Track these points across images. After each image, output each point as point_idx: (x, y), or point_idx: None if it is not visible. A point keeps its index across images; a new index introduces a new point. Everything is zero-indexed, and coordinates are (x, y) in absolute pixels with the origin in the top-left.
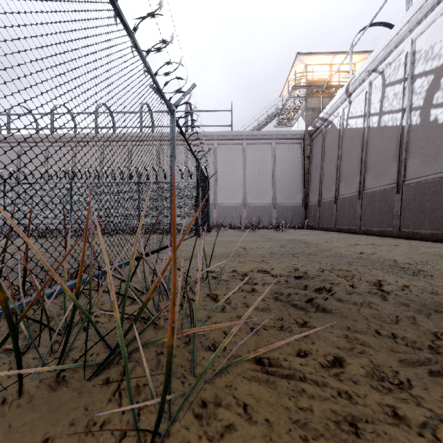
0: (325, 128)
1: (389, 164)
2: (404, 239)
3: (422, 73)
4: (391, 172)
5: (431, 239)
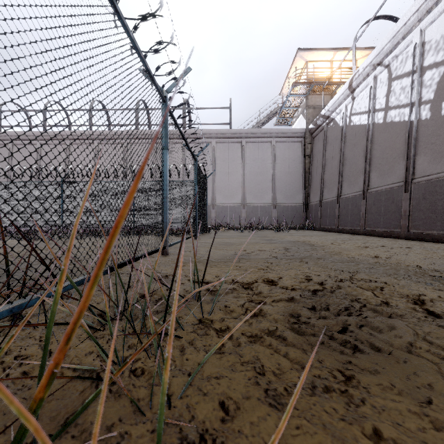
0: (327, 126)
1: (396, 161)
2: (413, 240)
3: (432, 64)
4: (398, 169)
5: (443, 240)
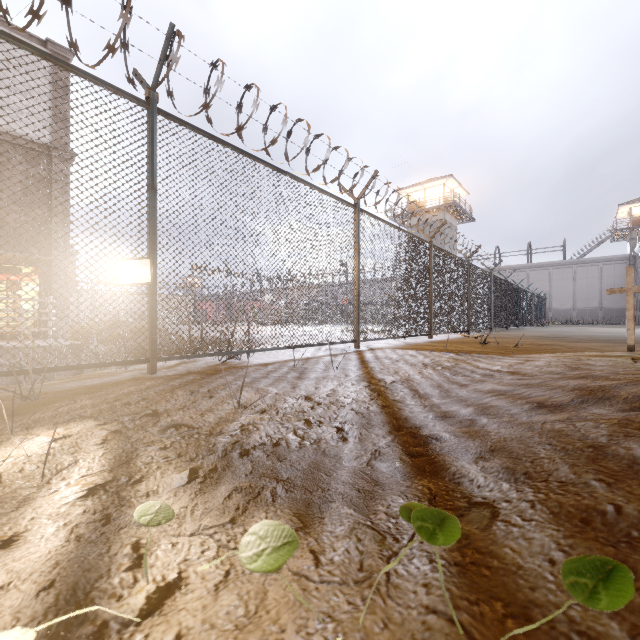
0: (638, 259)
1: None
2: None
3: None
4: None
5: None
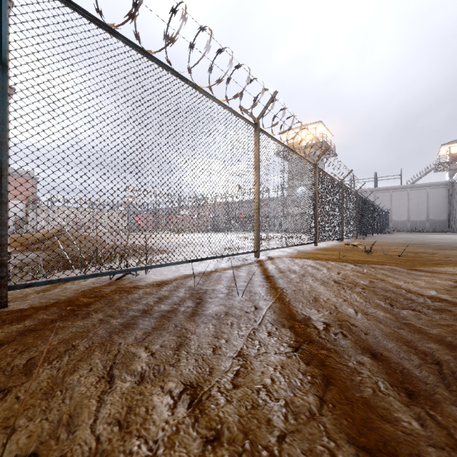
0: (455, 184)
1: None
2: None
3: None
4: None
5: None
